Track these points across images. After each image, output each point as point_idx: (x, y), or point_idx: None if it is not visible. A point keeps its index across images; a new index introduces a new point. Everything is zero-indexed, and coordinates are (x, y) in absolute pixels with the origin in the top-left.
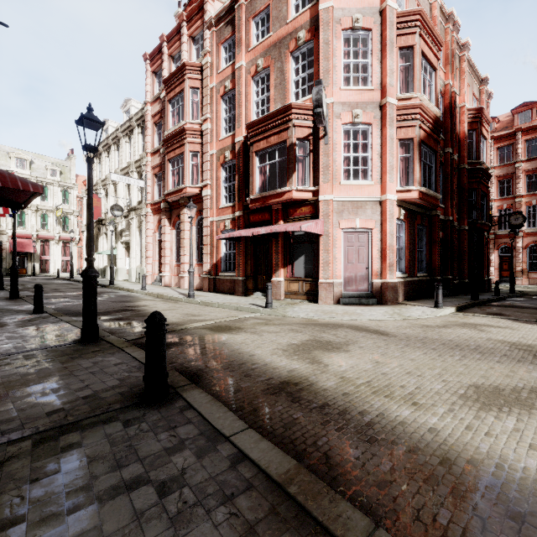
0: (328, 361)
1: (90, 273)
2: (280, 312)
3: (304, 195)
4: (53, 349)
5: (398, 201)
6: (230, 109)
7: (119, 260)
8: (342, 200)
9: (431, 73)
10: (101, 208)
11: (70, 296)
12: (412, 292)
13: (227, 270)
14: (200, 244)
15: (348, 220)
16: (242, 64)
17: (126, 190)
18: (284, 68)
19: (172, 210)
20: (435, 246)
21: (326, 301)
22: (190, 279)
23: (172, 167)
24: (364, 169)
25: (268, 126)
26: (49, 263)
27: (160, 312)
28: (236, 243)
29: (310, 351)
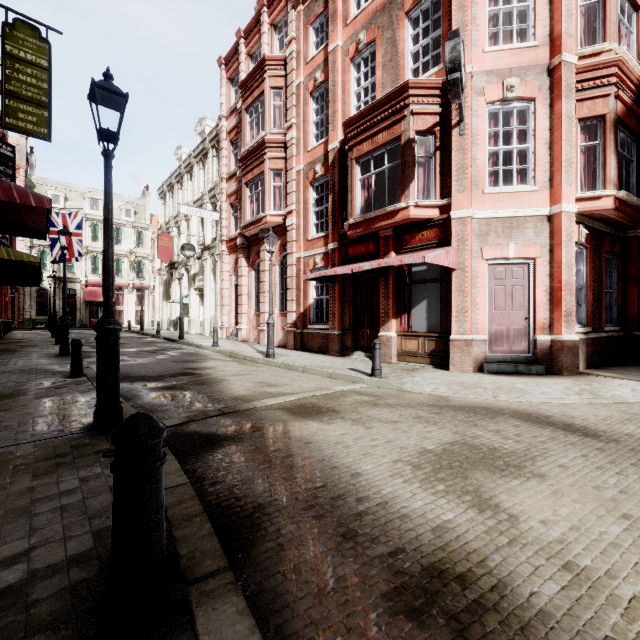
0: (512, 503)
1: (105, 325)
2: (394, 384)
3: (426, 212)
4: (45, 442)
5: (577, 216)
6: (321, 109)
7: (192, 310)
8: (487, 216)
9: (630, 16)
10: (174, 249)
11: (128, 353)
12: (598, 355)
13: (318, 322)
14: (283, 288)
15: (496, 246)
16: (338, 43)
17: (199, 226)
18: (397, 37)
19: (250, 246)
20: (634, 284)
21: (462, 367)
22: (268, 334)
23: (250, 192)
24: (521, 170)
25: (373, 120)
26: (123, 313)
27: (149, 415)
28: (329, 286)
29: (464, 471)
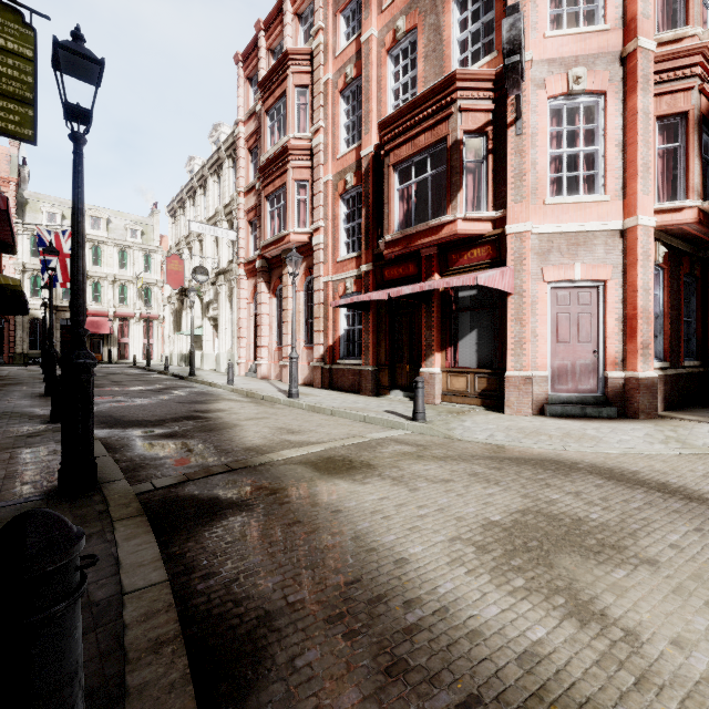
0: (623, 610)
1: (73, 359)
2: (441, 430)
3: (477, 227)
4: None
5: (654, 231)
6: (353, 110)
7: (205, 342)
8: (549, 231)
9: None
10: (185, 274)
11: (127, 392)
12: (676, 395)
13: (349, 356)
14: (309, 318)
15: (560, 266)
16: (372, 32)
17: (214, 247)
18: (441, 22)
19: (272, 270)
20: None
21: (520, 410)
22: (291, 370)
23: (271, 207)
24: (588, 177)
25: (414, 119)
26: (128, 347)
27: (49, 516)
28: (362, 314)
29: (546, 554)
